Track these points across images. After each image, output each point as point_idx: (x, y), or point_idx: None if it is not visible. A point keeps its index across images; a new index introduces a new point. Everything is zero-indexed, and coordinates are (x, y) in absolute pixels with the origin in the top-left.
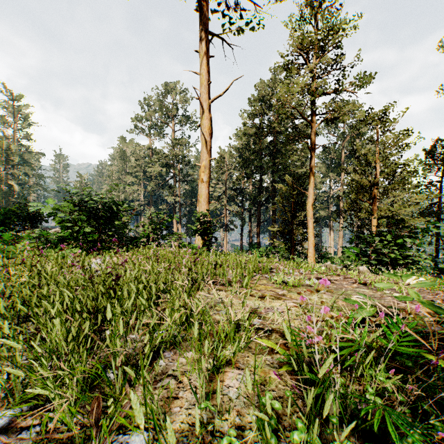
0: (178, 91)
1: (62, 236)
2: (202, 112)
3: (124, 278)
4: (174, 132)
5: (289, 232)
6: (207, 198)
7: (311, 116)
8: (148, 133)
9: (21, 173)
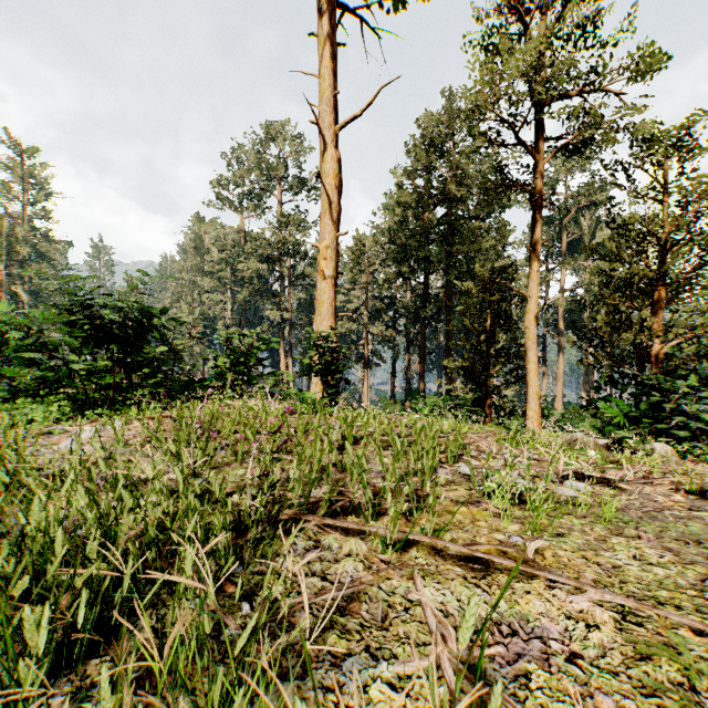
0: (288, 136)
1: (46, 377)
2: (324, 148)
3: (52, 510)
4: (281, 204)
5: (482, 370)
6: (333, 306)
7: (534, 142)
8: (239, 207)
9: (32, 273)
